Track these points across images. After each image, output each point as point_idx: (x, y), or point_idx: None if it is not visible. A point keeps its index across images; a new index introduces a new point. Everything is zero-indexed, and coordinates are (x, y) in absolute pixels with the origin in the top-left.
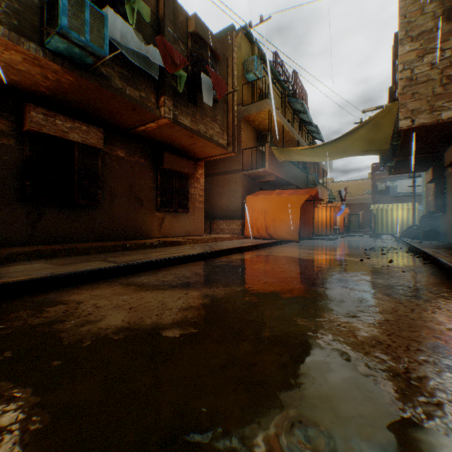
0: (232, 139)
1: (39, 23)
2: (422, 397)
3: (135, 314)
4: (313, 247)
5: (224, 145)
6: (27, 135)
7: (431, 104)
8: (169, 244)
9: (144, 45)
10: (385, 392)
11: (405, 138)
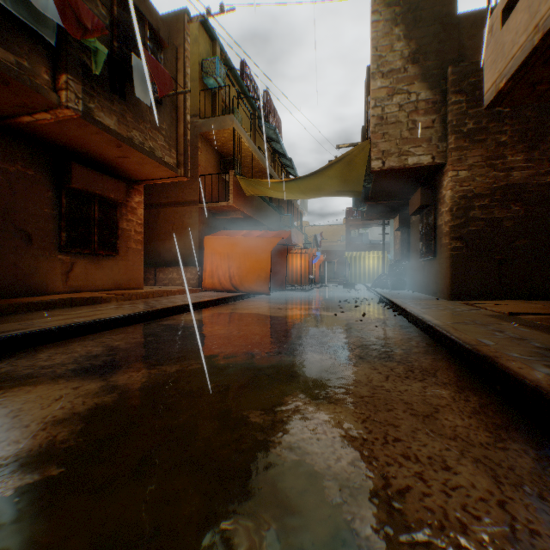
0: (184, 158)
1: None
2: (410, 533)
3: None
4: (286, 300)
5: (172, 165)
6: None
7: (401, 148)
8: (81, 303)
9: None
10: (362, 538)
11: (377, 180)
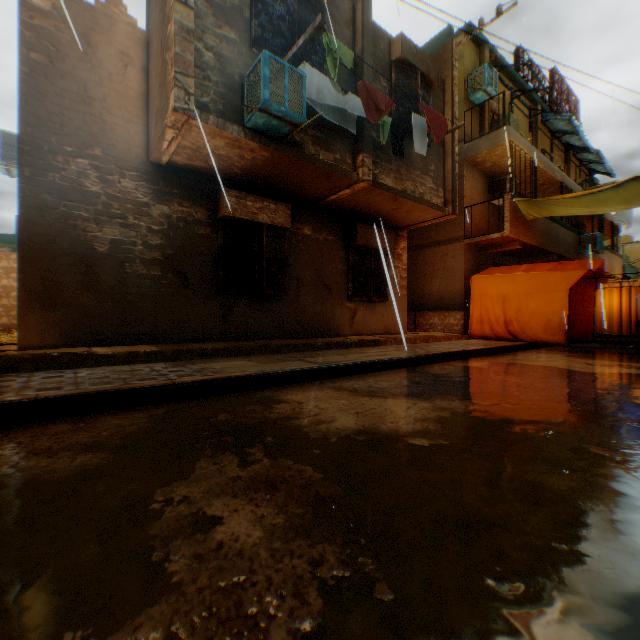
0: (452, 195)
1: (239, 102)
2: None
3: (366, 419)
4: (594, 355)
5: (440, 206)
6: (219, 222)
7: None
8: (366, 344)
9: (341, 96)
10: None
11: None
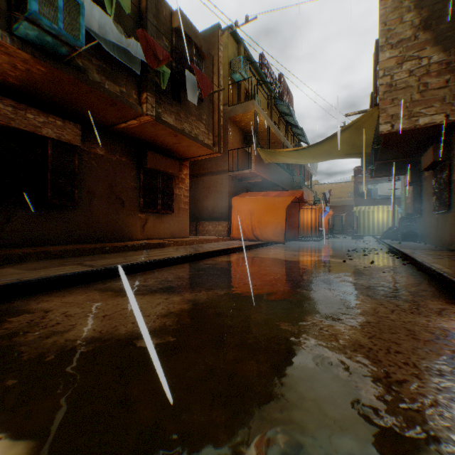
0: (218, 139)
1: (6, 7)
2: (403, 403)
3: (109, 323)
4: (299, 248)
5: (210, 145)
6: None
7: (410, 110)
8: (152, 246)
9: (124, 38)
10: (366, 399)
11: (385, 142)
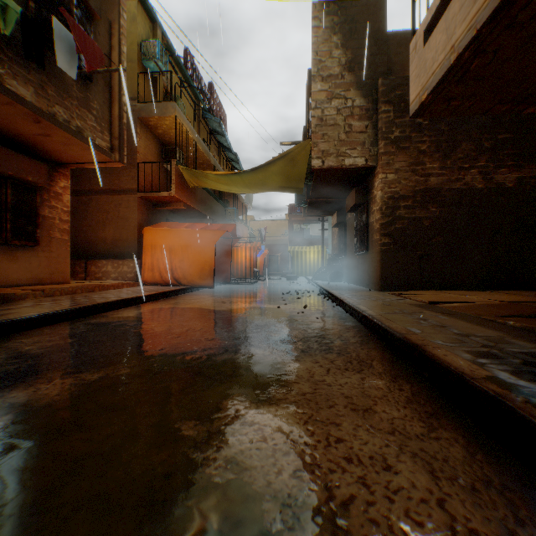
0: (119, 143)
1: None
2: None
3: None
4: (230, 293)
5: (106, 149)
6: None
7: (338, 149)
8: None
9: None
10: None
11: (317, 178)
